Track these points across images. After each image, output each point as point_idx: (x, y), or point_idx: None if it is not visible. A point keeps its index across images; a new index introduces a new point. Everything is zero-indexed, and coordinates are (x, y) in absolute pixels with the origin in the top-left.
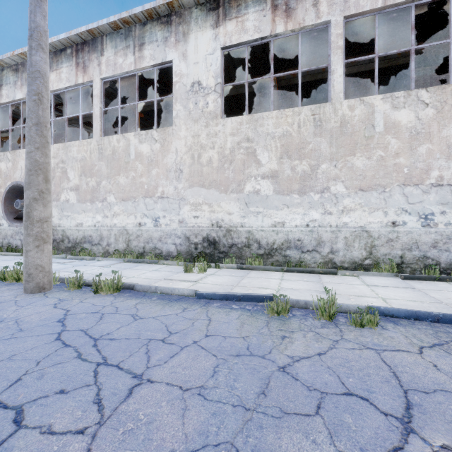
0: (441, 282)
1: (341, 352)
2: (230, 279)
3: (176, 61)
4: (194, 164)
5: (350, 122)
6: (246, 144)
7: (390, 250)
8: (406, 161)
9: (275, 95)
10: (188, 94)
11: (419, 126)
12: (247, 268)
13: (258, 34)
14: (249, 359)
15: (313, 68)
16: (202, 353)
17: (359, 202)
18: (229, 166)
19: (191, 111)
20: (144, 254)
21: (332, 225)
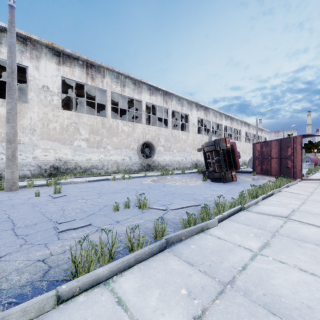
0: (134, 174)
1: (130, 181)
2: (83, 179)
3: (31, 68)
4: (44, 128)
5: (113, 126)
6: (75, 125)
7: (123, 167)
8: (126, 141)
9: (75, 98)
10: (40, 90)
11: (129, 132)
12: (80, 177)
13: (80, 80)
14: (120, 183)
15: (101, 103)
16: (113, 184)
17: (115, 152)
18: (66, 132)
19: (42, 100)
20: (1, 178)
21: (107, 160)
